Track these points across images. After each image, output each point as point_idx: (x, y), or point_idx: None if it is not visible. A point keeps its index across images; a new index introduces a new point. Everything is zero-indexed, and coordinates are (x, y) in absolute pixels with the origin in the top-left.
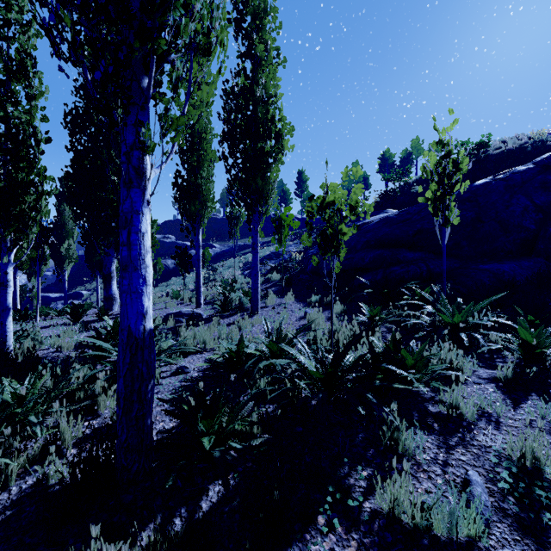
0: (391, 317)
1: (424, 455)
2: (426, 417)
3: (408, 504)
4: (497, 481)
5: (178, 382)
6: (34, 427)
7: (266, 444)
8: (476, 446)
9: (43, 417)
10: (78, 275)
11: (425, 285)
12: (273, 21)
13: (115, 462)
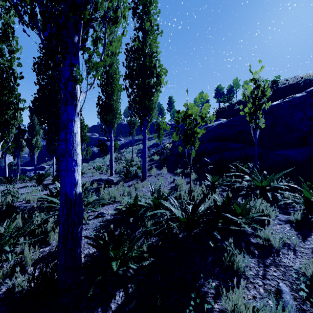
0: (224, 182)
1: (250, 272)
2: (250, 246)
3: (243, 307)
4: (298, 290)
5: (98, 222)
6: (7, 254)
7: (152, 264)
8: (282, 266)
9: (14, 246)
10: (43, 156)
11: (244, 163)
12: (155, 9)
13: (57, 277)
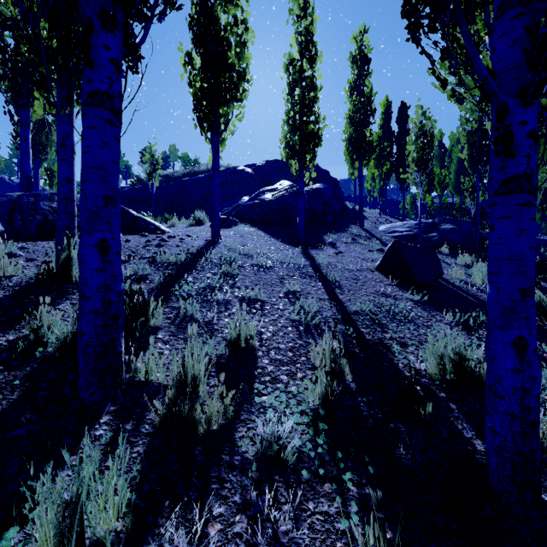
0: None
1: None
2: None
3: None
4: None
5: None
6: None
7: None
8: None
9: None
10: None
11: None
12: None
13: None
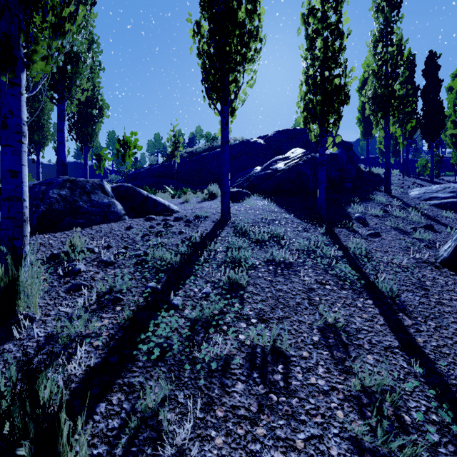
0: None
1: None
2: None
3: None
4: None
5: None
6: None
7: None
8: None
9: None
10: None
11: None
12: (97, 48)
13: None
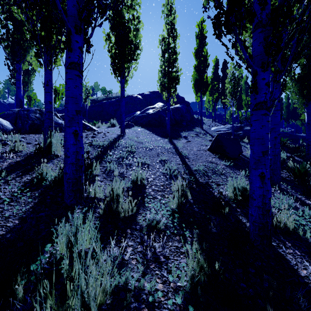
0: None
1: None
2: None
3: None
4: None
5: None
6: None
7: None
8: None
9: None
10: None
11: None
12: None
13: None
